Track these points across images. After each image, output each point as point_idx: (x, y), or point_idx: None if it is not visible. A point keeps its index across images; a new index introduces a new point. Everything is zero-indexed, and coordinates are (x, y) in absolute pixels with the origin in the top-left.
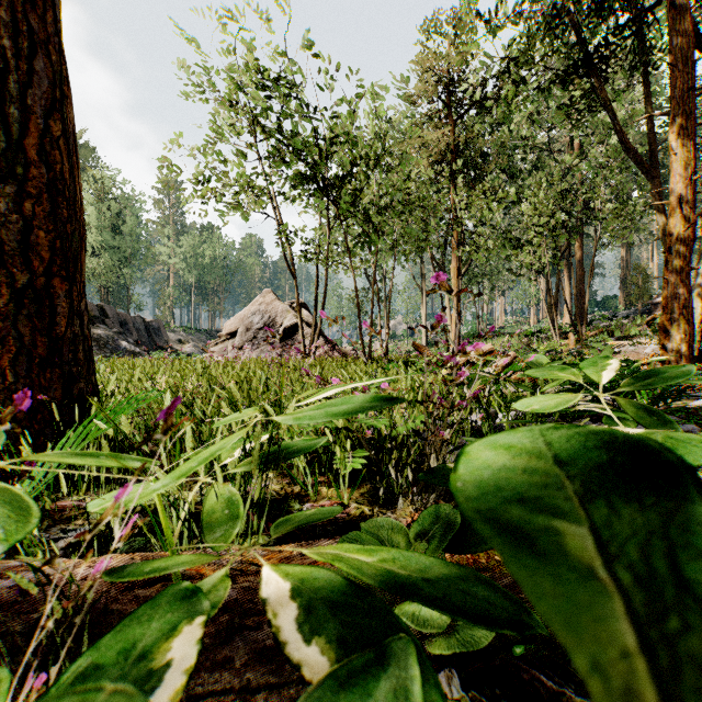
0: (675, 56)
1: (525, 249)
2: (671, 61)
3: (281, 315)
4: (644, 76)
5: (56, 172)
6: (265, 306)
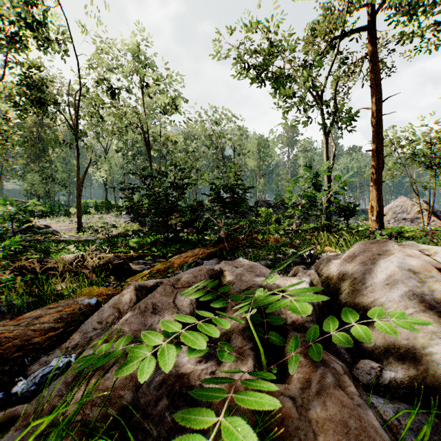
0: None
1: None
2: None
3: (410, 206)
4: None
5: (382, 205)
6: (401, 203)
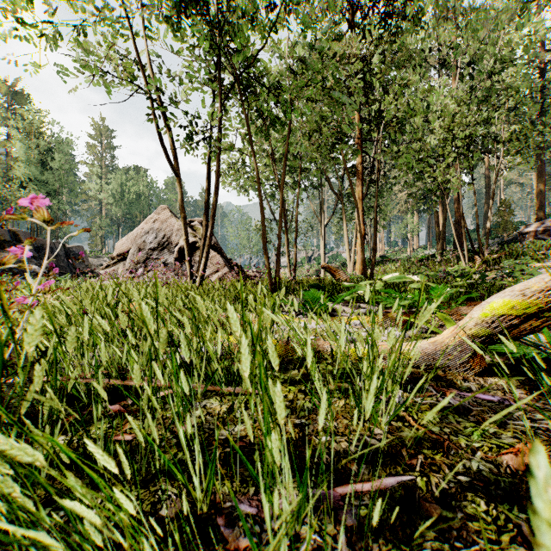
0: None
1: (439, 166)
2: None
3: (176, 233)
4: None
5: None
6: (160, 224)
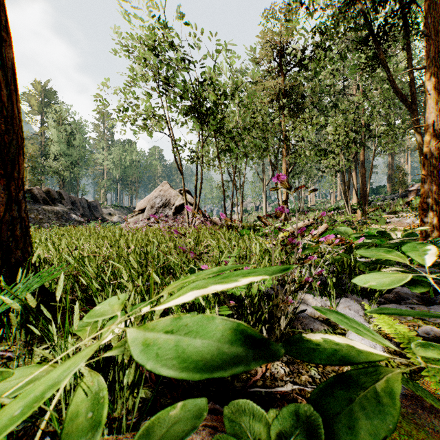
0: (429, 30)
1: (330, 156)
2: (427, 34)
3: (173, 198)
4: (407, 44)
5: None
6: (163, 192)
